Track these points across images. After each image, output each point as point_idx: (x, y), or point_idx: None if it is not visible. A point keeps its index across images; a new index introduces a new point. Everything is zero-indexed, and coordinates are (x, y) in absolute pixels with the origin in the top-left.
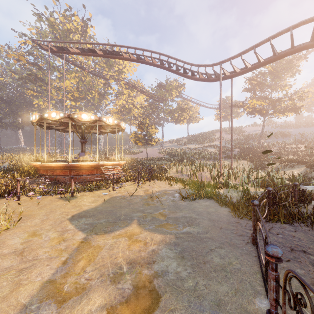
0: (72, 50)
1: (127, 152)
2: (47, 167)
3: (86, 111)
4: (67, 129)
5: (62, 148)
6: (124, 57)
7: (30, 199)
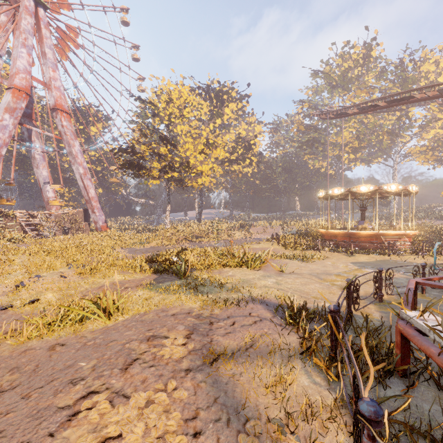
0: (351, 112)
1: (441, 216)
2: (331, 234)
3: (369, 161)
4: (346, 197)
5: (338, 212)
6: (419, 98)
7: (325, 253)
